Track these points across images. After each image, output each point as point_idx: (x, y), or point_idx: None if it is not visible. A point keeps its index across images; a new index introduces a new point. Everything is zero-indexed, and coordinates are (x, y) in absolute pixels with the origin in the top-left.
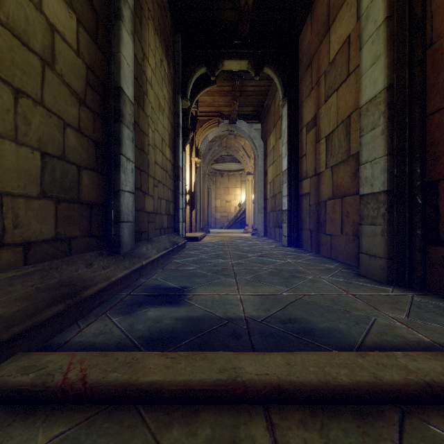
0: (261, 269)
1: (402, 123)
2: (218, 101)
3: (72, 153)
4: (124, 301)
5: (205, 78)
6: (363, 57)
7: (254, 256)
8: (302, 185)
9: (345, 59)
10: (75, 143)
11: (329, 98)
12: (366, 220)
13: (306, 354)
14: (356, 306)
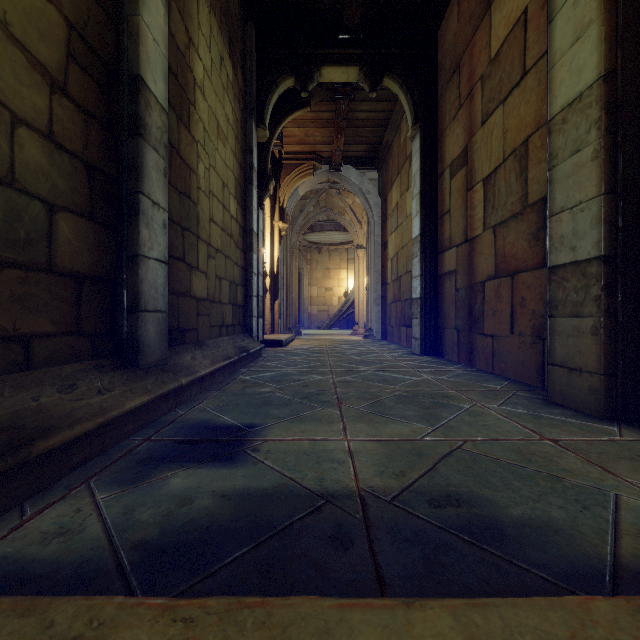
0: (383, 392)
1: (632, 137)
2: (314, 136)
3: (33, 177)
4: (134, 454)
5: (293, 96)
6: (555, 32)
7: (370, 369)
8: (443, 259)
9: (517, 49)
10: (41, 160)
11: (489, 116)
12: (562, 310)
13: (509, 606)
14: (568, 465)
